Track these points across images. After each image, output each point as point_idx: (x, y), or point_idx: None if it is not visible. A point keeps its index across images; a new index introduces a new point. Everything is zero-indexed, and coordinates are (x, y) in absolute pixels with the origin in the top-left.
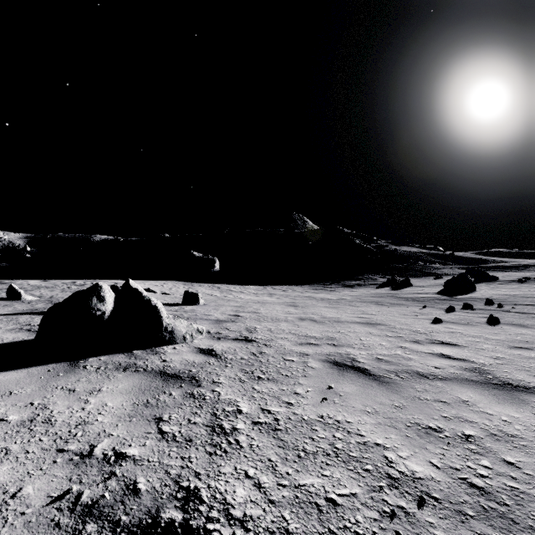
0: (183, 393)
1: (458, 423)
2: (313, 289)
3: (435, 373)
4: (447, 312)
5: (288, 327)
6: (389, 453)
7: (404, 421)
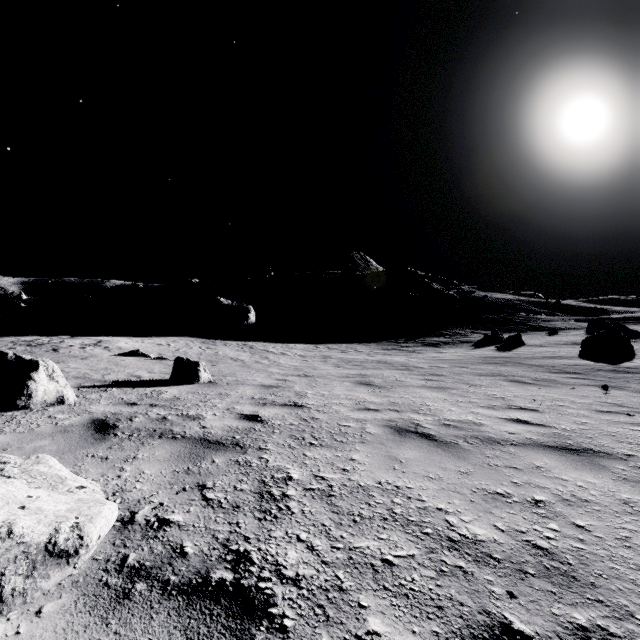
0: None
1: None
2: (382, 349)
3: None
4: None
5: (377, 473)
6: None
7: None
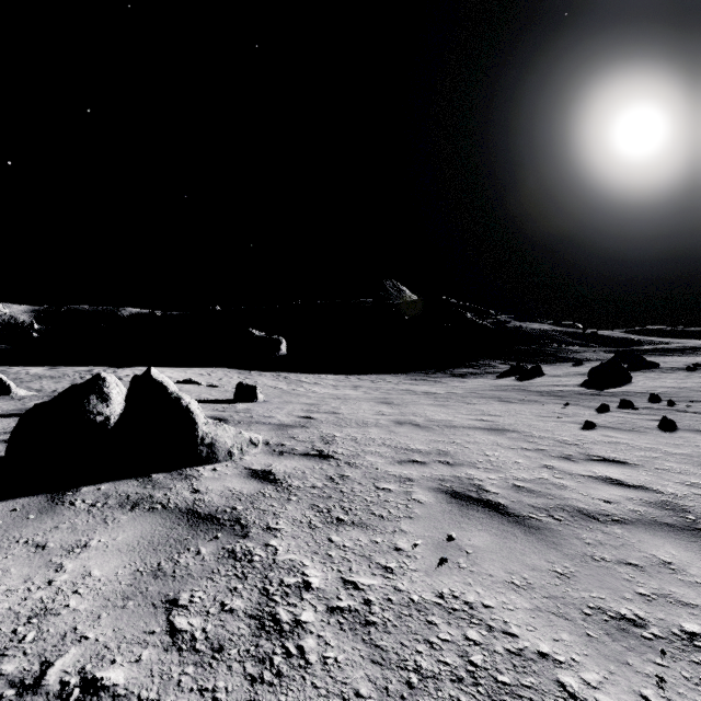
0: (218, 549)
1: (667, 607)
2: (411, 380)
3: (606, 511)
4: (600, 412)
5: (381, 435)
6: (565, 675)
7: (577, 604)
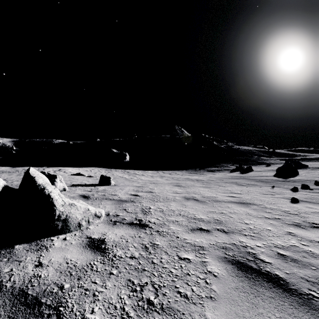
0: None
1: None
2: (188, 173)
3: None
4: (293, 191)
5: (177, 207)
6: None
7: None
